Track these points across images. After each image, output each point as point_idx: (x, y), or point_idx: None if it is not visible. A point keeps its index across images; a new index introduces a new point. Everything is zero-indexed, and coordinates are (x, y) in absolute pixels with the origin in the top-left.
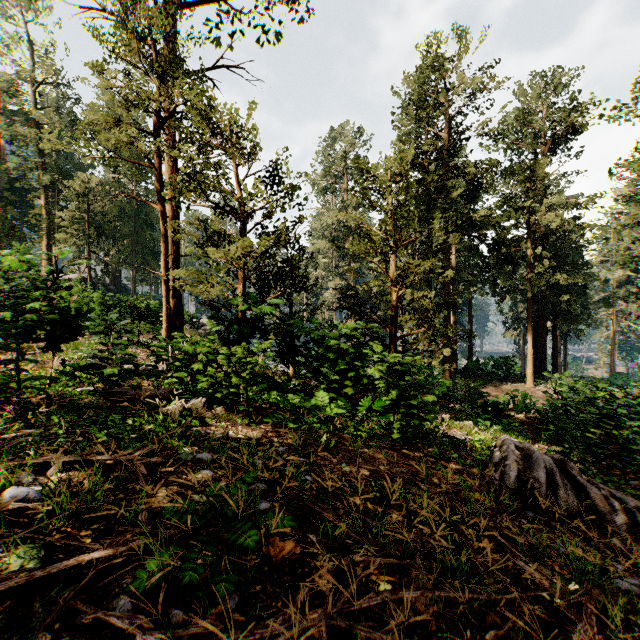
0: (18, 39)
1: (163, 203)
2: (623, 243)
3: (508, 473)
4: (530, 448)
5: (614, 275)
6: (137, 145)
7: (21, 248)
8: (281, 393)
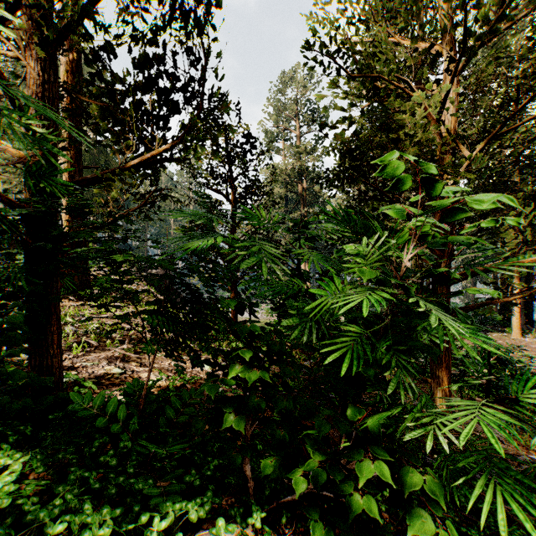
0: None
1: None
2: None
3: None
4: None
5: None
6: None
7: None
8: (115, 511)
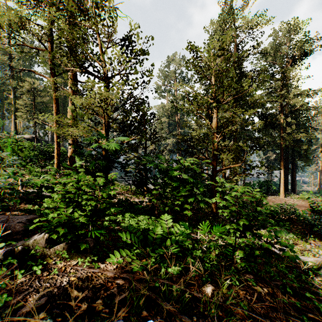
0: None
1: (54, 76)
2: None
3: None
4: None
5: (321, 136)
6: (31, 30)
7: None
8: (134, 214)
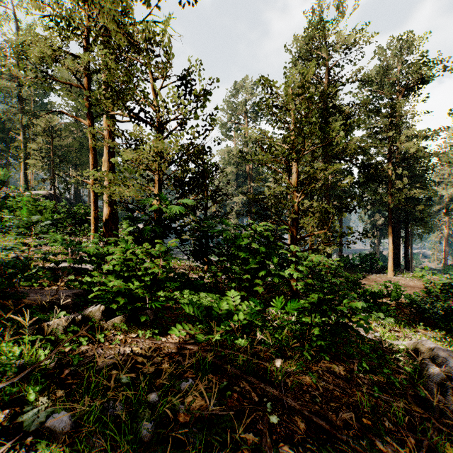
0: (1, 15)
1: (91, 119)
2: None
3: None
4: None
5: (447, 192)
6: (63, 62)
7: (3, 171)
8: (194, 291)
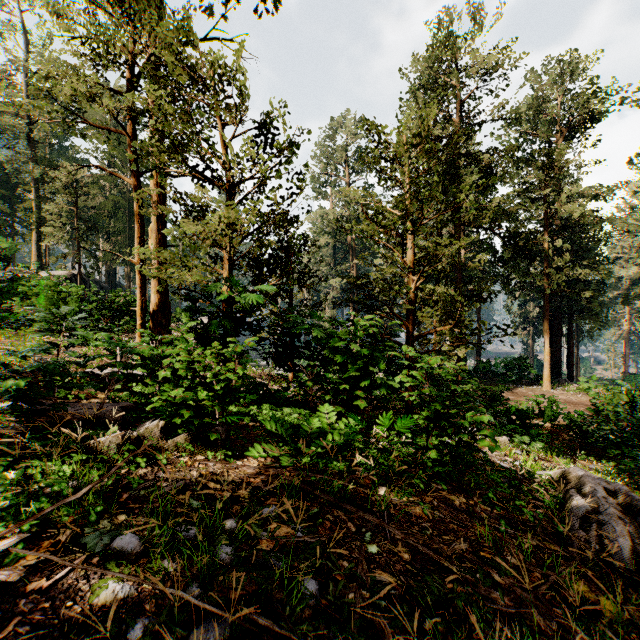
0: (5, 25)
1: (137, 176)
2: (637, 239)
3: (610, 538)
4: (632, 495)
5: (628, 272)
6: (101, 102)
7: (8, 243)
8: (275, 406)
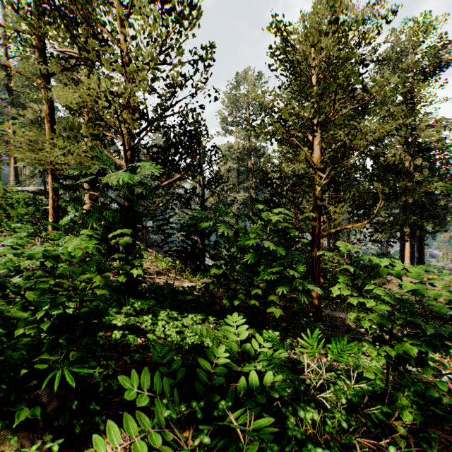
0: None
1: (48, 77)
2: None
3: None
4: None
5: None
6: None
7: None
8: (176, 312)
